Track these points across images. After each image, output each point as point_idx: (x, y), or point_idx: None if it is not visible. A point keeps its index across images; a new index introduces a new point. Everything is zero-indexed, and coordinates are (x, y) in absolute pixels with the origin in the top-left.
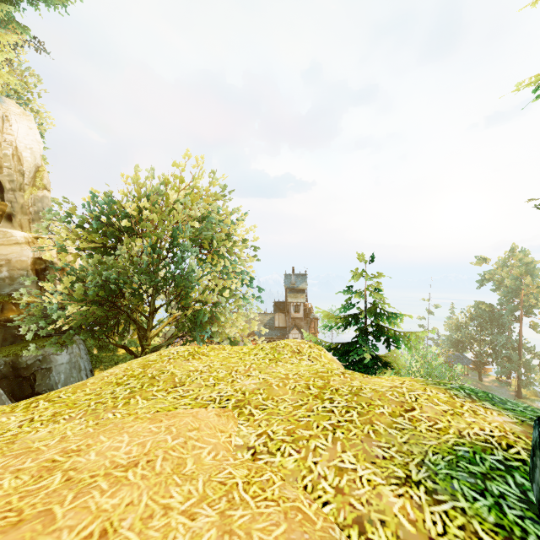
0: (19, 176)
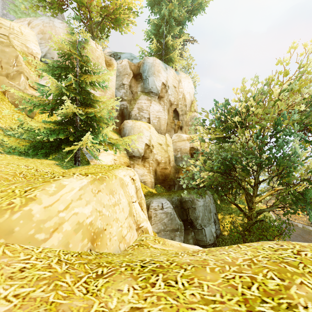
0: (184, 107)
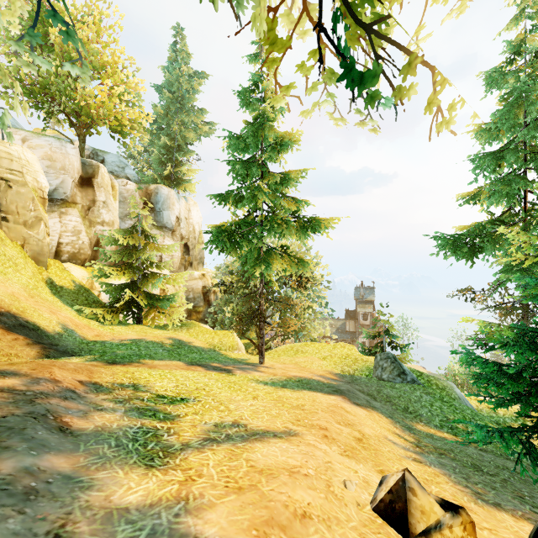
0: (194, 240)
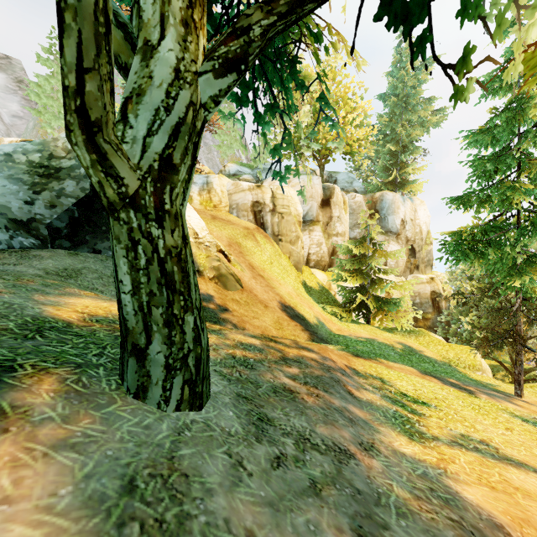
0: (421, 242)
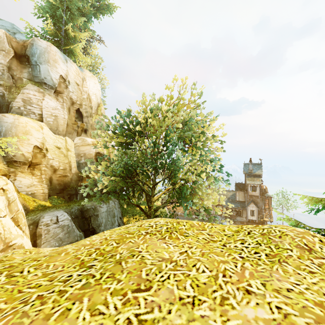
0: (90, 109)
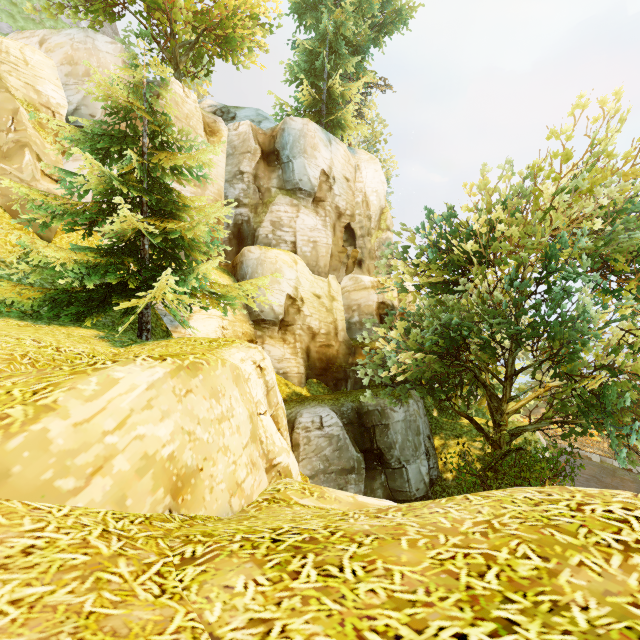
0: (367, 222)
